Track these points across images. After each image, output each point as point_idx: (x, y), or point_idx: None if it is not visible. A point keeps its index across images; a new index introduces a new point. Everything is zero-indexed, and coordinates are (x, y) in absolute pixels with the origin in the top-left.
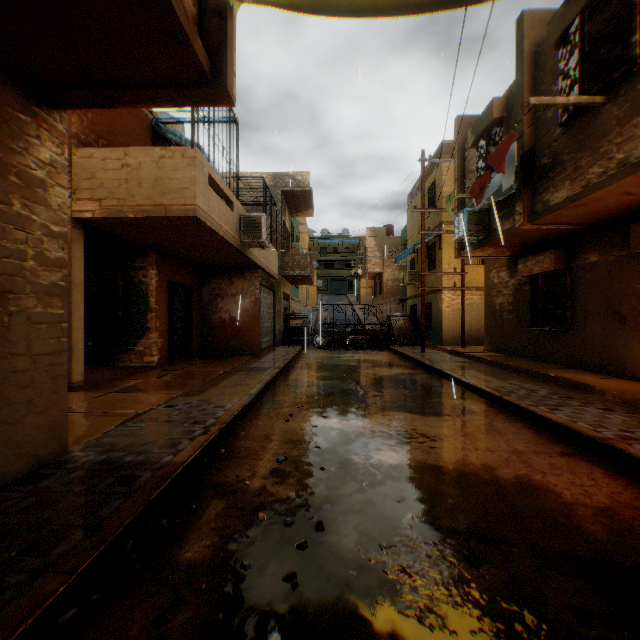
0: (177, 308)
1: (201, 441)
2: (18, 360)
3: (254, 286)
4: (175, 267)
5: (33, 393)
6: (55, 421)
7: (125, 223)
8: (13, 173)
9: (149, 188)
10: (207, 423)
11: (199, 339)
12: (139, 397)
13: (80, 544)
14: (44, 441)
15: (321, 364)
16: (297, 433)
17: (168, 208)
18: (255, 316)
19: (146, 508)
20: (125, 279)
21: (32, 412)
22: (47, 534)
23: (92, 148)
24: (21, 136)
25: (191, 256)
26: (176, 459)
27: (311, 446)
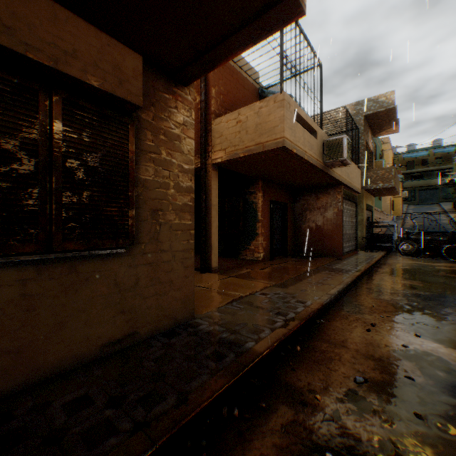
0: (276, 219)
1: (279, 334)
2: (163, 254)
3: (336, 200)
4: (274, 190)
5: (172, 276)
6: (185, 296)
7: (239, 162)
8: (161, 134)
9: (252, 133)
10: (287, 316)
11: (292, 242)
12: (245, 283)
13: (168, 411)
14: (178, 308)
15: (408, 271)
16: (379, 349)
17: (264, 144)
18: (337, 225)
19: (222, 393)
20: (243, 201)
21: (171, 288)
22: (156, 388)
23: (220, 117)
24: (165, 109)
25: (285, 180)
26: (256, 347)
27: (399, 372)
